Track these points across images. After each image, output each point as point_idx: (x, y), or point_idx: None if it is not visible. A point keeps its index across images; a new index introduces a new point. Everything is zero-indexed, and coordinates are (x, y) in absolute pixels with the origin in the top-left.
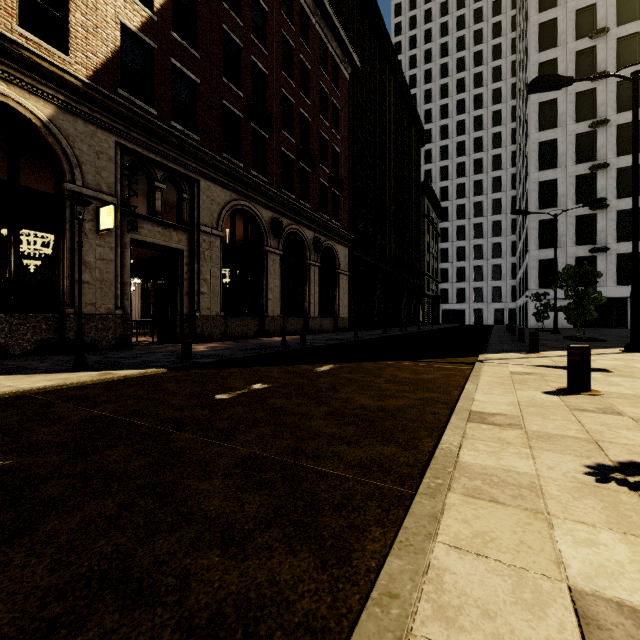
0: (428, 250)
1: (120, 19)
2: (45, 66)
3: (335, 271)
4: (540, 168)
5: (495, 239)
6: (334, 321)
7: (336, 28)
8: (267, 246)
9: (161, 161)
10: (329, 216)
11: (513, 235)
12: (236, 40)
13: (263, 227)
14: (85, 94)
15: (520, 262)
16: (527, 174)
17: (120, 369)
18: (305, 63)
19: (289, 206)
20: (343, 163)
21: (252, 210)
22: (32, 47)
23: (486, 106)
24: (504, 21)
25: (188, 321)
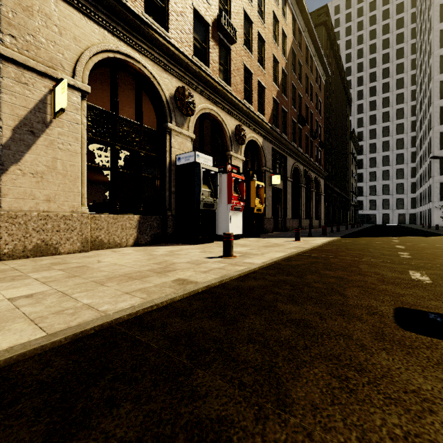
0: (352, 175)
1: (273, 96)
2: (264, 125)
3: (319, 193)
4: (441, 123)
5: (398, 166)
6: (318, 221)
7: (323, 60)
8: (301, 183)
9: (279, 151)
10: (318, 163)
11: (412, 163)
12: (295, 86)
13: (300, 174)
14: (269, 131)
15: (421, 182)
16: (430, 126)
17: (325, 237)
18: (311, 84)
19: (308, 162)
20: (322, 132)
21: (298, 167)
22: (264, 120)
23: (392, 76)
24: (405, 17)
25: (283, 221)
